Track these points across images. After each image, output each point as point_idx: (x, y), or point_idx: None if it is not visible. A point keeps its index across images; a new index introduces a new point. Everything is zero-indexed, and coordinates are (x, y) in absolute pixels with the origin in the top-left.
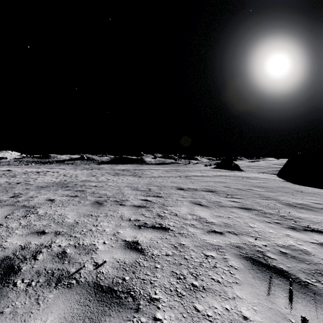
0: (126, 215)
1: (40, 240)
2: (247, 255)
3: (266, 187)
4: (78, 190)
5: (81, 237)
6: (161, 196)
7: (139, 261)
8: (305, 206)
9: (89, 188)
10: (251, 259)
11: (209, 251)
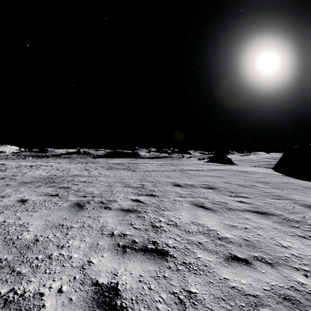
0: (109, 225)
1: None
2: None
3: (270, 183)
4: (63, 187)
5: (27, 274)
6: (155, 195)
7: None
8: None
9: (76, 184)
10: None
11: None
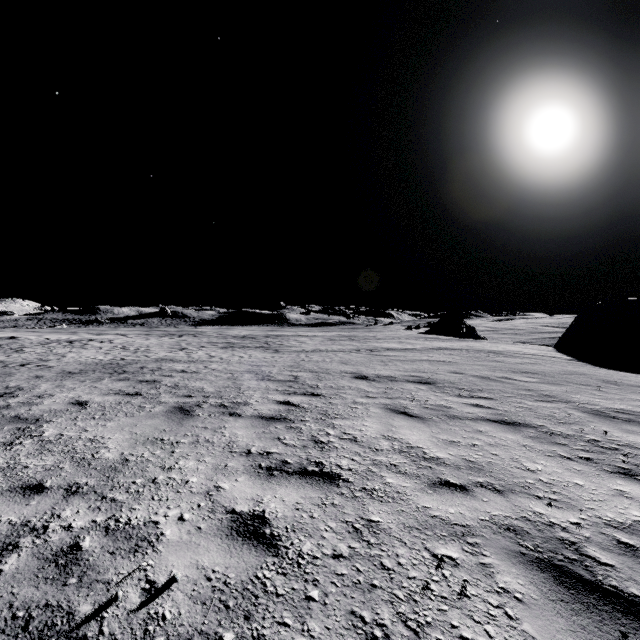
0: (241, 440)
1: (25, 512)
2: (538, 555)
3: (540, 374)
4: (144, 380)
5: (126, 501)
6: (320, 394)
7: (263, 577)
8: (635, 417)
9: (169, 376)
10: (552, 566)
11: (442, 542)
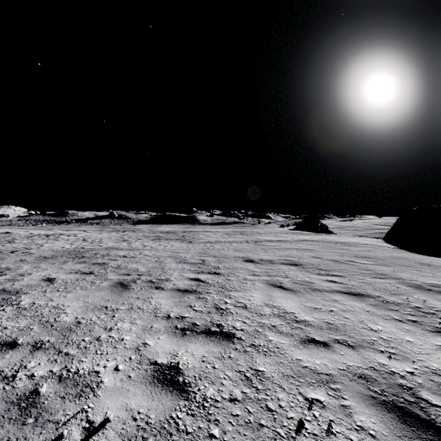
0: (163, 307)
1: (0, 363)
2: (385, 398)
3: (375, 258)
4: (97, 263)
5: (76, 355)
6: (220, 273)
7: (176, 418)
8: None
9: (114, 259)
10: (396, 407)
11: (312, 387)
